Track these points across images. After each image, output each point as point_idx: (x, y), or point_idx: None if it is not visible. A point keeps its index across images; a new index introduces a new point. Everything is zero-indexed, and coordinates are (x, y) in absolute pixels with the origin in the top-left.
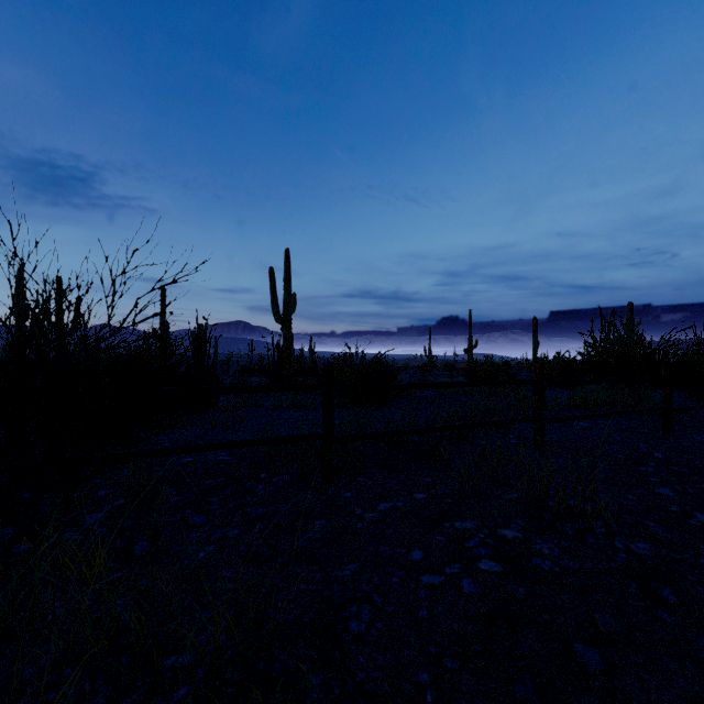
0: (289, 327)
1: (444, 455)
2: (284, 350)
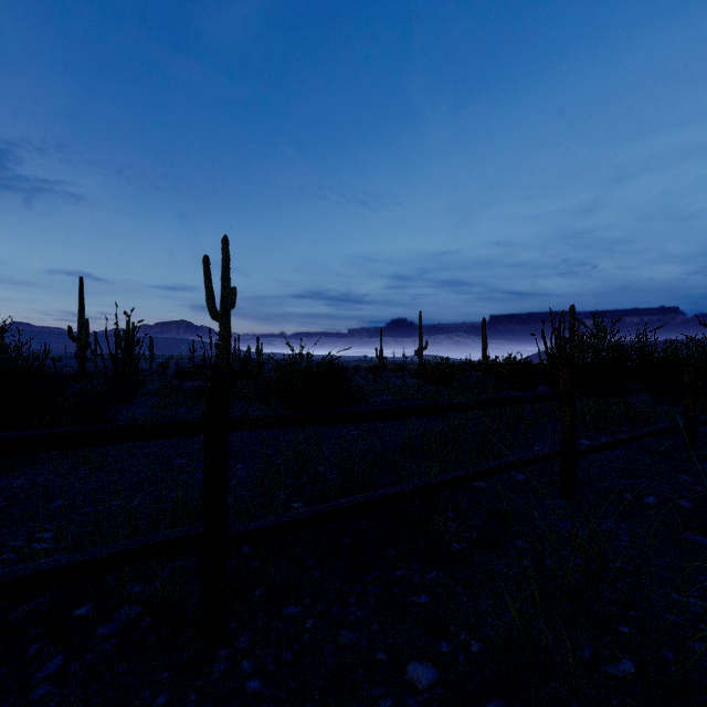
0: (228, 324)
1: (446, 536)
2: (221, 351)
